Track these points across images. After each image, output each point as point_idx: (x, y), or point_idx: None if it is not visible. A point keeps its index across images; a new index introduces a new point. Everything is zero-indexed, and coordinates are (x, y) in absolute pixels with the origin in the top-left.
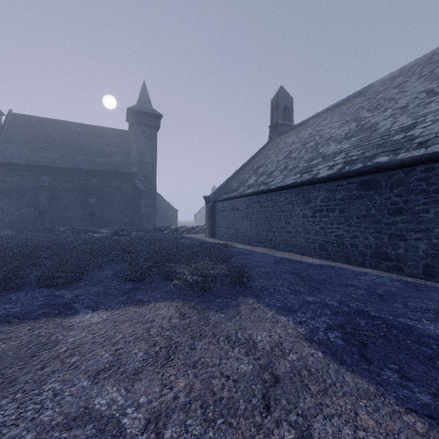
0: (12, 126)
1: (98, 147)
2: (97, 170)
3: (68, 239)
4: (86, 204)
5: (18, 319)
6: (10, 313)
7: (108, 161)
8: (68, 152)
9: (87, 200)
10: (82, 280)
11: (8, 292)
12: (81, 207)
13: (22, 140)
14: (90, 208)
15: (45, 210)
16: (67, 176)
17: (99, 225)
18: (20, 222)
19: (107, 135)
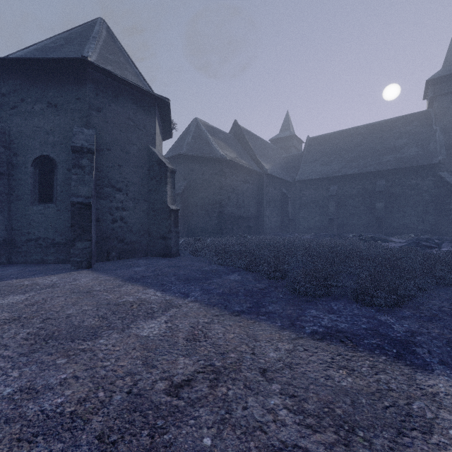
0: (309, 149)
1: (385, 143)
2: (385, 170)
3: (361, 246)
4: (371, 210)
5: (350, 342)
6: (338, 327)
7: (398, 156)
8: (353, 158)
9: (373, 205)
10: (404, 305)
11: (327, 298)
12: (366, 213)
13: (315, 159)
14: (377, 214)
15: (333, 217)
16: (352, 182)
17: (386, 232)
18: (315, 228)
19: (396, 126)
